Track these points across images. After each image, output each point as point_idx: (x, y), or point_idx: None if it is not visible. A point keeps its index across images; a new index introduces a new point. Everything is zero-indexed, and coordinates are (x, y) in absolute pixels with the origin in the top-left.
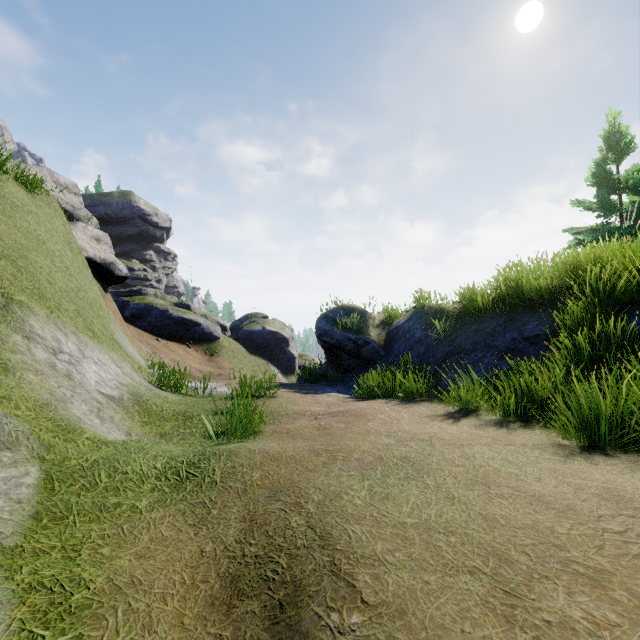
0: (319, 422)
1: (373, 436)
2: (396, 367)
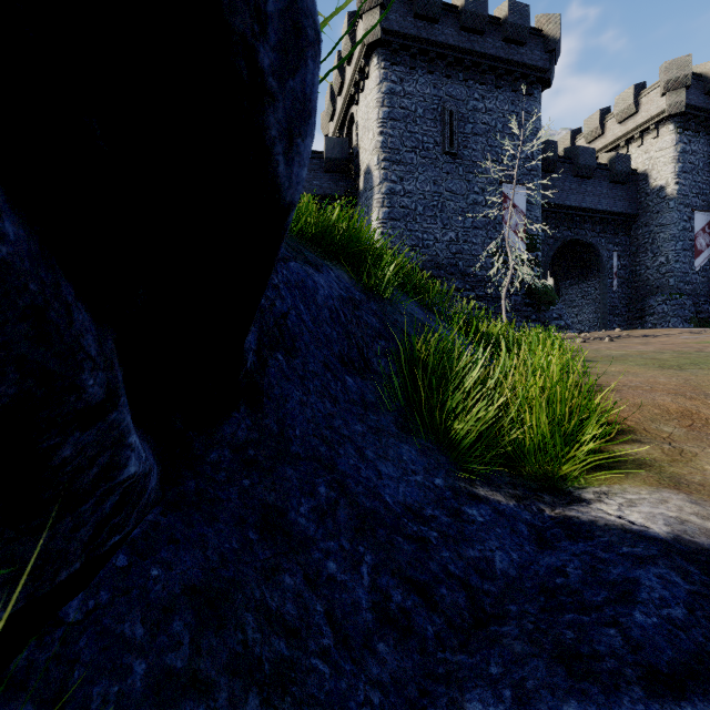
0: None
1: (704, 372)
2: (360, 380)
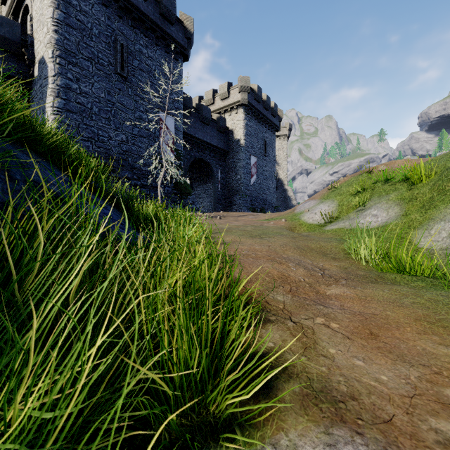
0: (313, 263)
1: (273, 240)
2: None
